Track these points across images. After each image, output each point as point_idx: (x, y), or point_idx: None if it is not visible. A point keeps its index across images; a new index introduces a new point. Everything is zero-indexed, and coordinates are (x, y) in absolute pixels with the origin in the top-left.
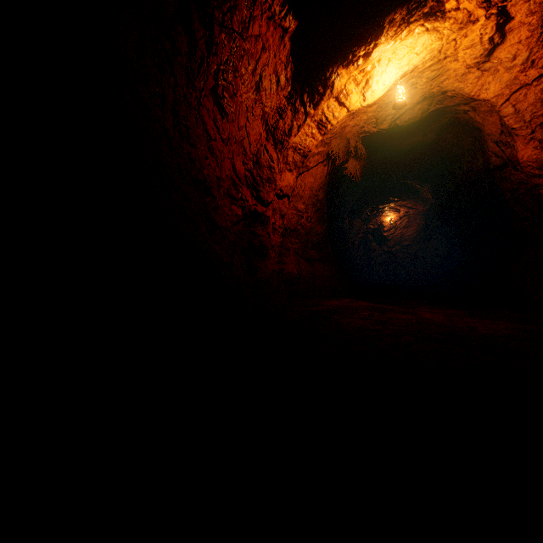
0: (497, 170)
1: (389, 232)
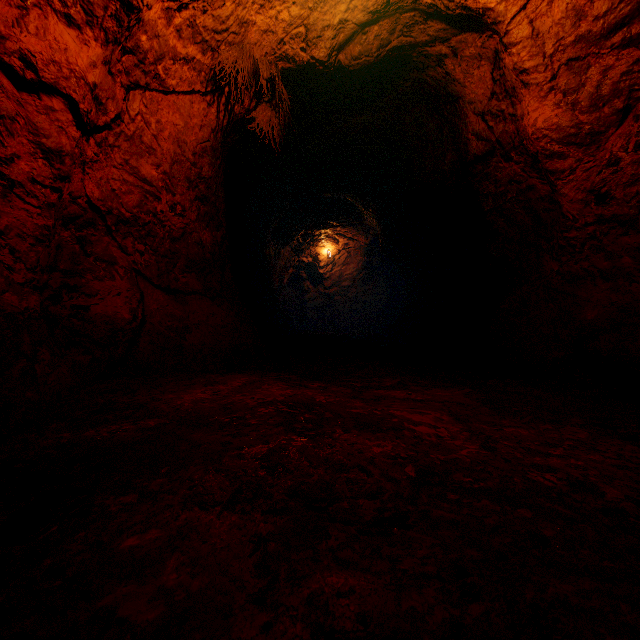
0: (478, 163)
1: (326, 268)
